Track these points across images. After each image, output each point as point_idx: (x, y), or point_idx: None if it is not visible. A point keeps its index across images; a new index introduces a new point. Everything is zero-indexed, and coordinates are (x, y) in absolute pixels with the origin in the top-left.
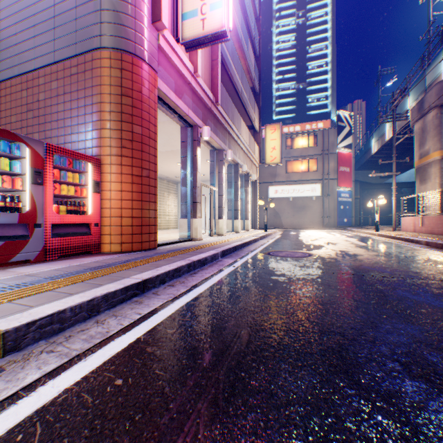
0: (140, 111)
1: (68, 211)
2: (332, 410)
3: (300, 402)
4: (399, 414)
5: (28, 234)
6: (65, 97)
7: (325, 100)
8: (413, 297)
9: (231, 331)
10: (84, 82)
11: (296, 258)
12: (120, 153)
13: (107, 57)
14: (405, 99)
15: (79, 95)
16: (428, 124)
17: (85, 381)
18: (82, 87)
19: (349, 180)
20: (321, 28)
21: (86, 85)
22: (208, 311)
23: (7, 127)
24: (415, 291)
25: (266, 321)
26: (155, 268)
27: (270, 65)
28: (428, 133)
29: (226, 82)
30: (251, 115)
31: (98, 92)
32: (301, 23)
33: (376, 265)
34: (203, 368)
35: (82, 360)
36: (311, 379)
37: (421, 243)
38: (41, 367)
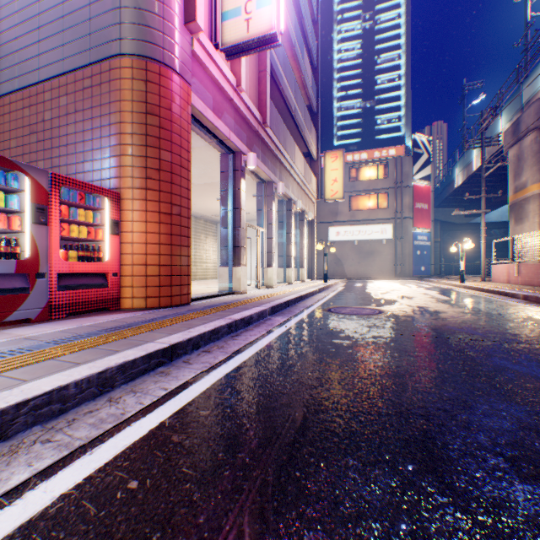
0: (169, 134)
1: (80, 257)
2: (419, 527)
3: (375, 515)
4: (511, 534)
5: (28, 286)
6: (76, 116)
7: (398, 122)
8: (514, 368)
9: (282, 412)
10: (99, 97)
11: (363, 316)
12: (145, 185)
13: (128, 65)
14: (497, 119)
15: (94, 113)
16: (525, 150)
17: (88, 483)
18: (98, 103)
19: (428, 219)
20: (393, 34)
21: (103, 101)
22: (252, 385)
23: (5, 153)
24: (516, 359)
25: (327, 399)
26: (187, 330)
27: (330, 79)
28: (526, 162)
29: (277, 99)
30: (307, 140)
31: (117, 109)
32: (368, 28)
33: (464, 325)
34: (246, 465)
35: (87, 454)
36: (389, 481)
37: (518, 298)
38: (32, 464)
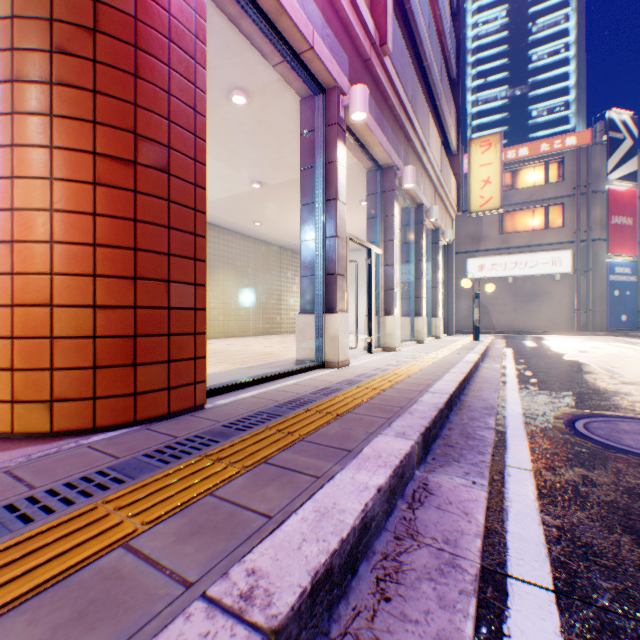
0: None
1: None
2: None
3: None
4: None
5: None
6: None
7: (564, 110)
8: None
9: None
10: None
11: None
12: (46, 71)
13: None
14: None
15: None
16: None
17: None
18: None
19: (632, 241)
20: None
21: None
22: None
23: None
24: None
25: None
26: None
27: (461, 64)
28: None
29: None
30: (444, 117)
31: None
32: None
33: None
34: None
35: None
36: None
37: None
38: None
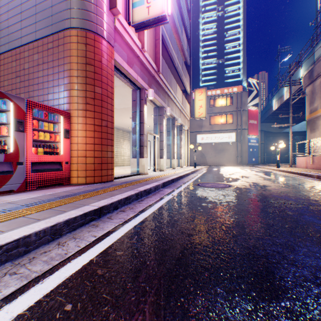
0: (100, 76)
1: (45, 152)
2: None
3: None
4: None
5: (12, 170)
6: (43, 66)
7: (238, 72)
8: (319, 222)
9: (171, 253)
10: (57, 54)
11: (219, 188)
12: (85, 108)
13: (75, 34)
14: (299, 69)
15: (54, 64)
16: (316, 87)
17: (38, 305)
18: (56, 58)
19: (256, 130)
20: (235, 19)
21: (59, 56)
22: (151, 234)
23: (1, 89)
24: (319, 217)
25: (200, 244)
26: (110, 197)
27: (197, 46)
28: (317, 95)
29: (166, 57)
30: (184, 82)
31: (68, 61)
32: (220, 15)
33: (283, 194)
34: (146, 292)
35: (39, 283)
36: (246, 306)
37: (314, 177)
38: (1, 291)
